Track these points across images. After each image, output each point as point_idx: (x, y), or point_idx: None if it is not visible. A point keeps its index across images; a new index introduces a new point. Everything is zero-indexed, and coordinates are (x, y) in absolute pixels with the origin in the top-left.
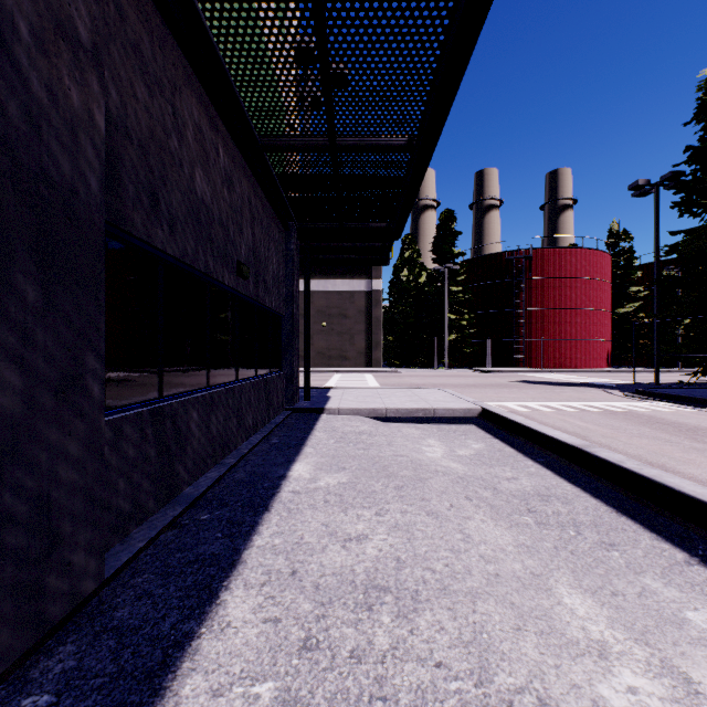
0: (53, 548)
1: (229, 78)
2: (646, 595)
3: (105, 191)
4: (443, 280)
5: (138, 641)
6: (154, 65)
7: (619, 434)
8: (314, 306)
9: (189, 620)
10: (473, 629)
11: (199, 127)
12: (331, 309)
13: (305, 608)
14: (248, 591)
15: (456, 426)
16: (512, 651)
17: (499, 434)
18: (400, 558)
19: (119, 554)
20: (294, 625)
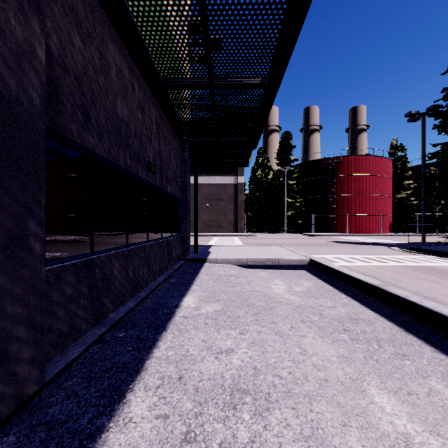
0: (1, 364)
1: (140, 37)
2: (433, 395)
3: (48, 107)
4: (283, 176)
5: (62, 433)
6: (86, 23)
7: (402, 277)
8: (201, 193)
9: (102, 416)
10: (311, 425)
11: (120, 69)
12: (212, 195)
13: (187, 406)
14: (146, 392)
15: (293, 271)
16: (341, 444)
17: (322, 276)
18: (256, 367)
19: (58, 363)
20: (178, 421)
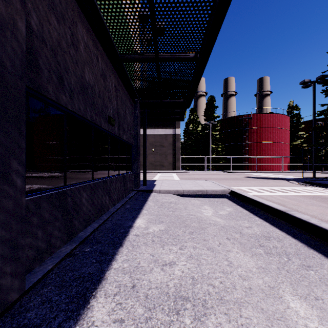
0: None
1: (103, 21)
2: None
3: (29, 71)
4: (209, 129)
5: None
6: (60, 7)
7: (301, 204)
8: (148, 141)
9: (69, 320)
10: None
11: (87, 45)
12: (156, 143)
13: (139, 312)
14: (106, 299)
15: (218, 199)
16: None
17: (239, 203)
18: (194, 277)
19: (37, 273)
20: (132, 325)
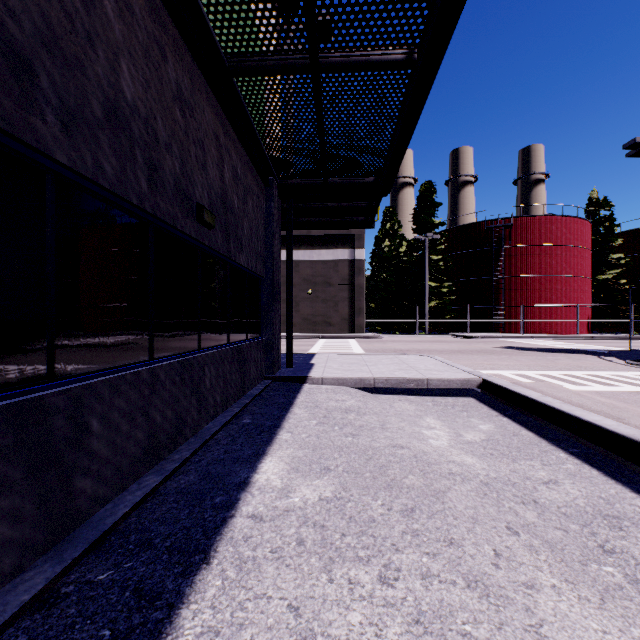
0: None
1: None
2: None
3: None
4: (423, 249)
5: None
6: None
7: None
8: (300, 275)
9: None
10: None
11: (128, 5)
12: (316, 278)
13: None
14: None
15: (453, 400)
16: None
17: (506, 411)
18: None
19: None
20: None
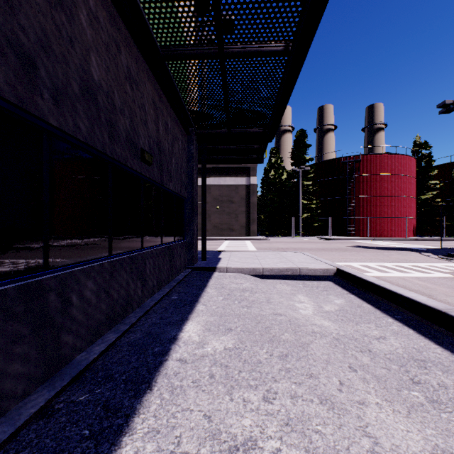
0: None
1: None
2: None
3: None
4: (298, 177)
5: None
6: None
7: None
8: (211, 195)
9: None
10: None
11: (96, 16)
12: (223, 197)
13: None
14: None
15: (317, 283)
16: None
17: (354, 290)
18: None
19: None
20: None
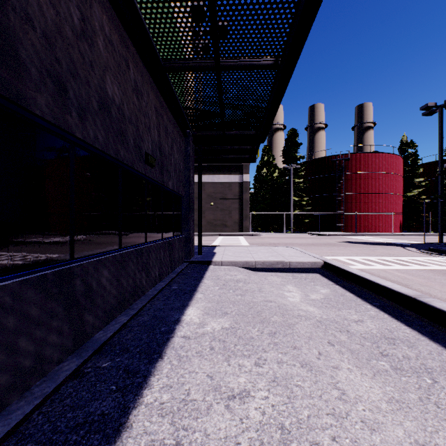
0: None
1: (135, 4)
2: None
3: None
4: (289, 174)
5: None
6: None
7: (432, 283)
8: (205, 192)
9: None
10: None
11: (110, 40)
12: (217, 194)
13: None
14: None
15: (306, 275)
16: None
17: (339, 281)
18: (284, 426)
19: (11, 415)
20: None
